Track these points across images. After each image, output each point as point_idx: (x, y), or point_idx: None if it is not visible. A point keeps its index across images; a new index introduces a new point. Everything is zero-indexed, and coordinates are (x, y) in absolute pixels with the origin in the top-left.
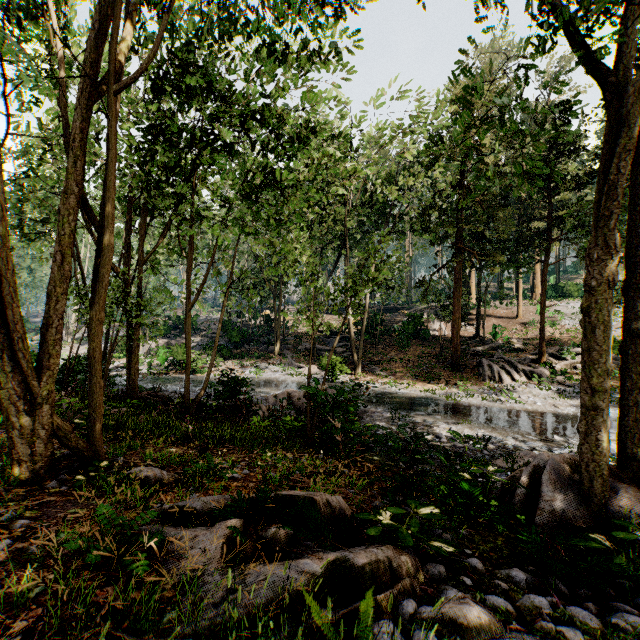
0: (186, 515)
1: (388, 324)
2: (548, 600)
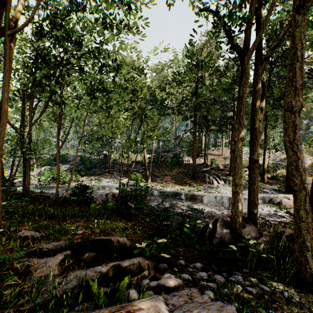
0: (43, 252)
1: (165, 158)
2: (208, 274)
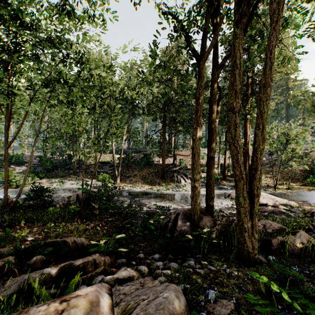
0: None
1: (135, 158)
2: (164, 263)
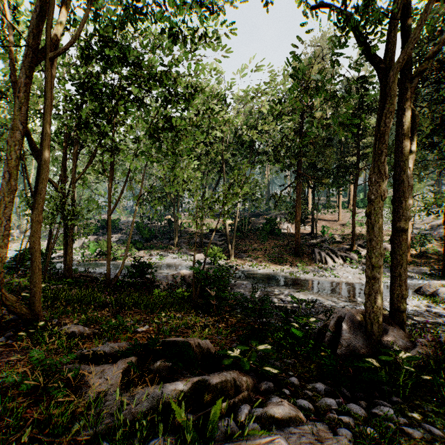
0: (98, 356)
1: (253, 225)
2: (336, 401)
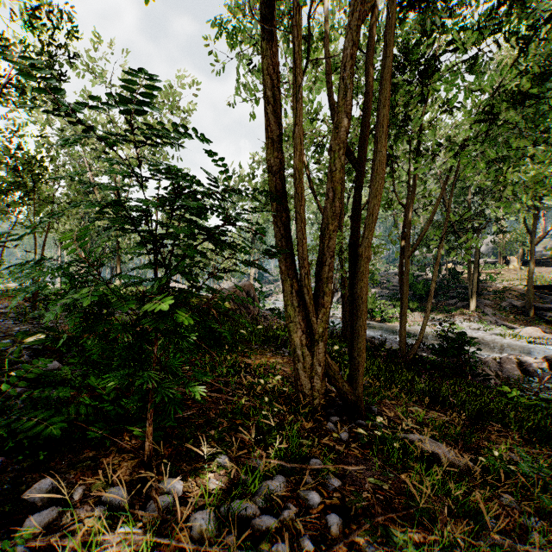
0: None
1: None
2: None
